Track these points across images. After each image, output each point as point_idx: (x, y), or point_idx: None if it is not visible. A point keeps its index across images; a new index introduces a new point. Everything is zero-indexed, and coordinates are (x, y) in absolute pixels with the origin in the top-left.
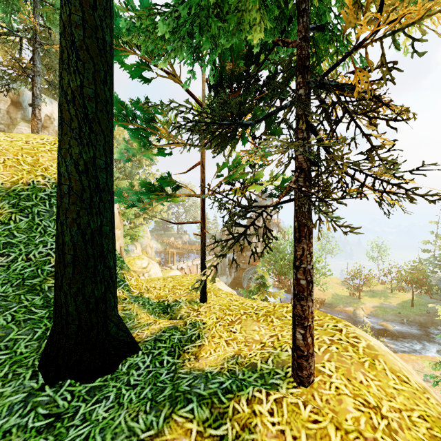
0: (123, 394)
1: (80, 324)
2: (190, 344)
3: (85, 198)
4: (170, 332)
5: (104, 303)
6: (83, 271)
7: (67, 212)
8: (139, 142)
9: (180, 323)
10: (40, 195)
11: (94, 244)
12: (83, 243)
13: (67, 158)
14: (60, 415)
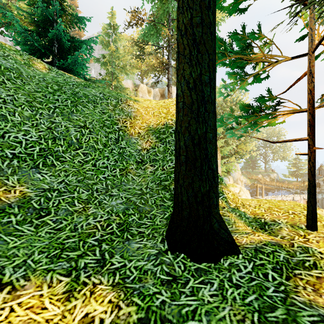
0: (226, 288)
1: (190, 212)
2: (302, 270)
3: (194, 109)
4: (272, 247)
5: (208, 199)
6: (192, 169)
7: (182, 123)
8: (235, 78)
9: (285, 242)
10: (169, 130)
11: (200, 148)
12: (192, 146)
13: (181, 81)
14: (175, 278)
